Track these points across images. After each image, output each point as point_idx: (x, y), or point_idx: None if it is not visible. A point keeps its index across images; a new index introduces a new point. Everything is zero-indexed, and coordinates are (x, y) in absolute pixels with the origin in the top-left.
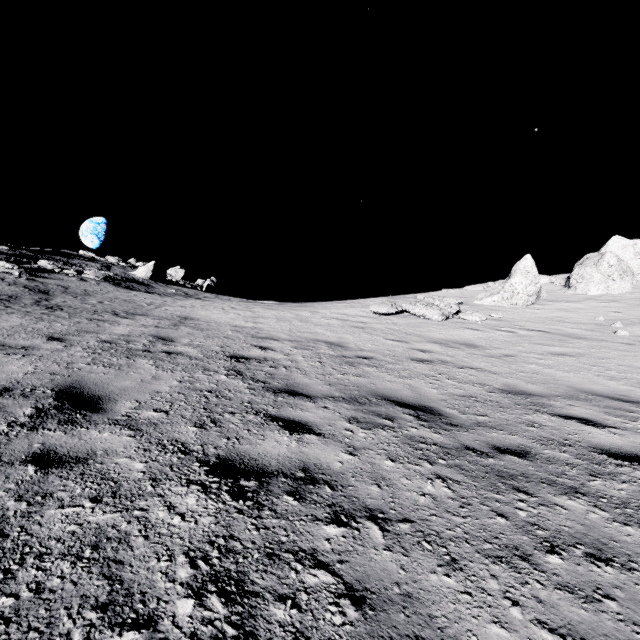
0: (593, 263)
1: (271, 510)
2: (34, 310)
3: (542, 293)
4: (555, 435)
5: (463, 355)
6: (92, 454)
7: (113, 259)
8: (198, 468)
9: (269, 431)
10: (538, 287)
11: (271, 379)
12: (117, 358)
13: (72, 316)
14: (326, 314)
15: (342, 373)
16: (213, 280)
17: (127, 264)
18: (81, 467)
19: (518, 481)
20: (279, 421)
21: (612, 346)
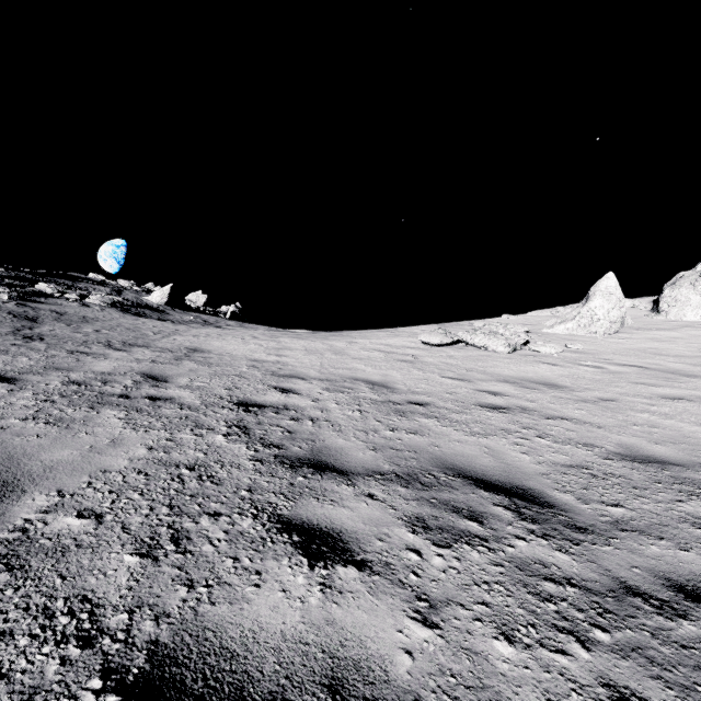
0: (689, 283)
1: None
2: (5, 340)
3: (626, 319)
4: None
5: (547, 399)
6: None
7: (126, 283)
8: (93, 700)
9: (272, 560)
10: (623, 312)
11: (290, 441)
12: (75, 408)
13: (50, 348)
14: (366, 345)
15: (391, 428)
16: (238, 306)
17: (141, 288)
18: None
19: None
20: (293, 532)
21: None
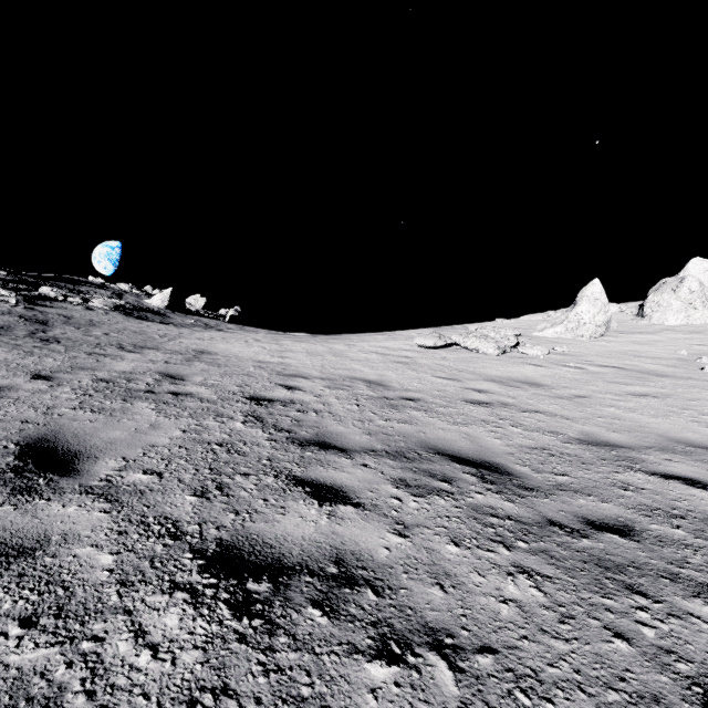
0: (671, 289)
1: (288, 635)
2: (25, 343)
3: (612, 323)
4: (659, 502)
5: (527, 396)
6: (44, 541)
7: (126, 286)
8: (189, 562)
9: (292, 501)
10: (608, 316)
11: (298, 427)
12: (111, 401)
13: (69, 350)
14: (364, 347)
15: (384, 419)
16: (237, 309)
17: (141, 292)
18: (22, 563)
19: (629, 575)
20: (305, 486)
21: (702, 385)
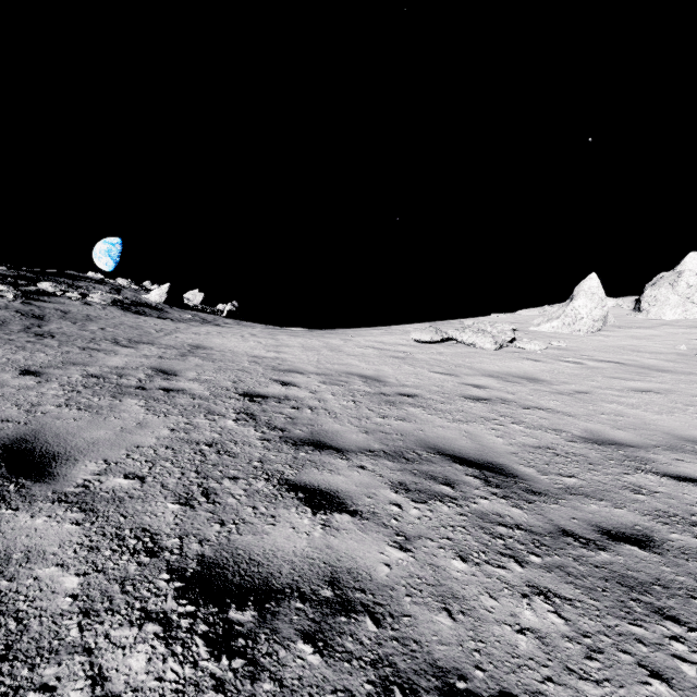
0: (669, 283)
1: (274, 680)
2: (19, 338)
3: (609, 318)
4: (675, 507)
5: (526, 392)
6: (3, 560)
7: (124, 281)
8: (165, 584)
9: (283, 509)
10: (605, 311)
11: (292, 425)
12: (99, 397)
13: (62, 345)
14: (360, 342)
15: (381, 416)
16: (235, 305)
17: (140, 287)
18: None
19: (656, 596)
20: (298, 491)
21: None
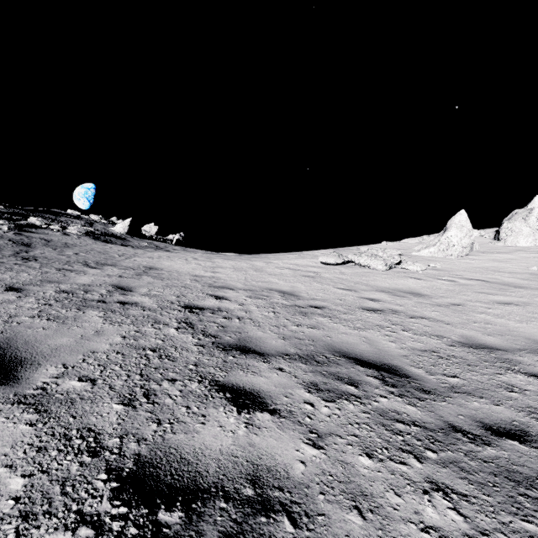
0: (522, 218)
1: None
2: (9, 261)
3: (474, 245)
4: None
5: (412, 304)
6: None
7: (96, 217)
8: (102, 485)
9: (212, 408)
10: (472, 239)
11: (223, 332)
12: (67, 310)
13: (43, 266)
14: (279, 264)
15: (296, 324)
16: (181, 235)
17: (108, 221)
18: None
19: None
20: (226, 391)
21: None
